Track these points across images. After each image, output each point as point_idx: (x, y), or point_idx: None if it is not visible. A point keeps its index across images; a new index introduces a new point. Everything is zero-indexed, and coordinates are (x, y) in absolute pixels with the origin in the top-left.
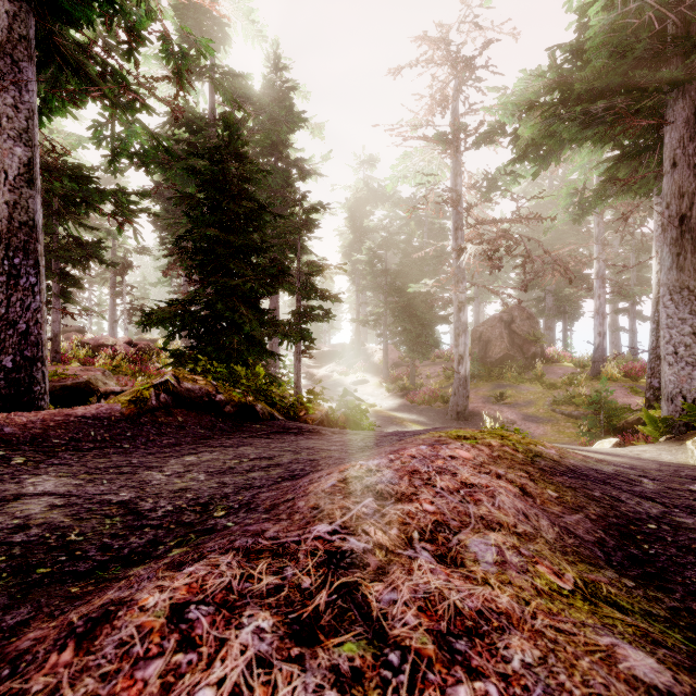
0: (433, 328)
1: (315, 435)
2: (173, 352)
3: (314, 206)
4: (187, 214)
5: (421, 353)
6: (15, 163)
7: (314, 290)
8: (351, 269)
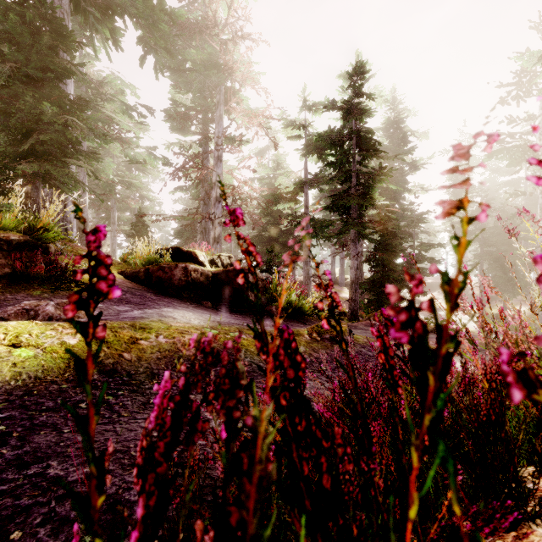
0: (524, 274)
1: (431, 334)
2: (369, 300)
3: (424, 213)
4: (373, 249)
5: (511, 293)
6: (355, 265)
7: (424, 259)
8: (452, 223)
